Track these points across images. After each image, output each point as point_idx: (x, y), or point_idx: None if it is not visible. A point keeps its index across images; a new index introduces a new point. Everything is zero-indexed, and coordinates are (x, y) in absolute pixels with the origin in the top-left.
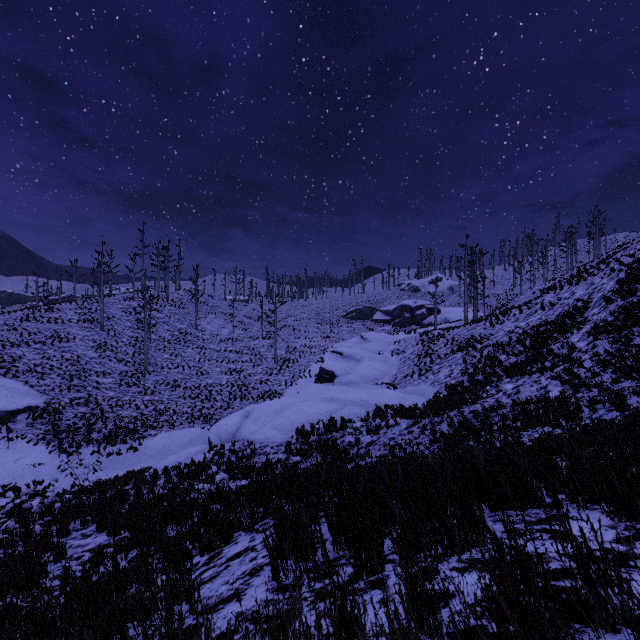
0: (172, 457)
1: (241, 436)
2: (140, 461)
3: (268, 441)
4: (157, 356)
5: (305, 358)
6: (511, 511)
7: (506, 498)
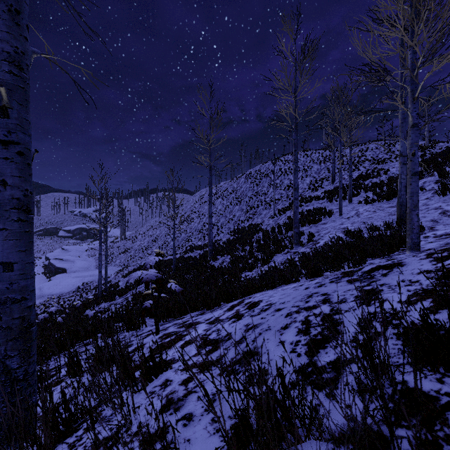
0: None
1: (47, 295)
2: None
3: (62, 293)
4: None
5: None
6: None
7: None
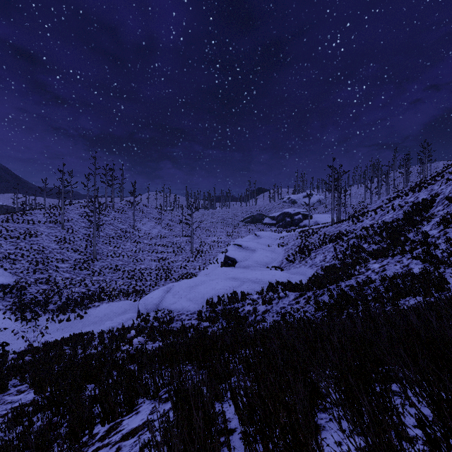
0: (108, 323)
1: (163, 306)
2: (85, 326)
3: (184, 310)
4: (104, 248)
5: (214, 250)
6: None
7: None
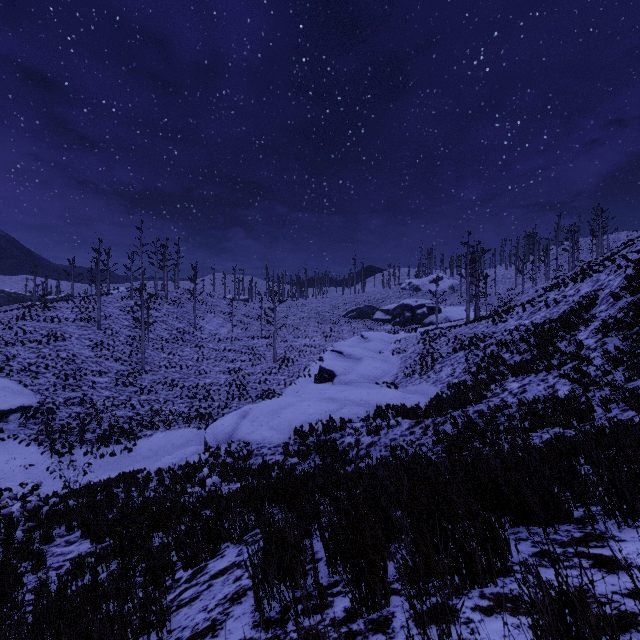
0: (166, 458)
1: (238, 437)
2: (134, 462)
3: (265, 442)
4: (154, 355)
5: (305, 357)
6: (536, 527)
7: (531, 512)
